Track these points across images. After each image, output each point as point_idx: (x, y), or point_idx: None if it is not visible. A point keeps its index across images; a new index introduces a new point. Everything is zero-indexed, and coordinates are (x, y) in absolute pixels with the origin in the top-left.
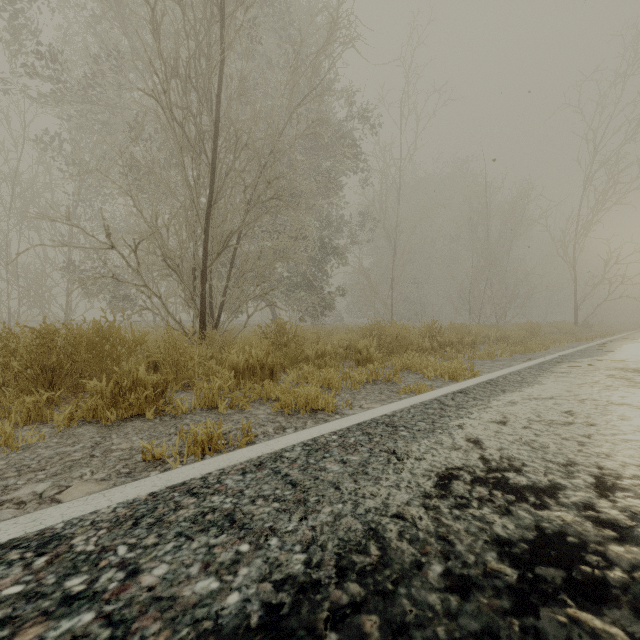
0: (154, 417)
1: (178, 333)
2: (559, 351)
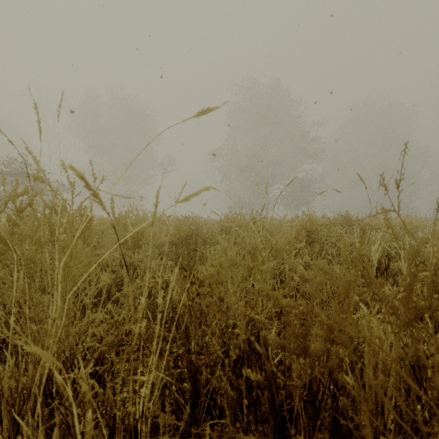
0: None
1: None
2: None
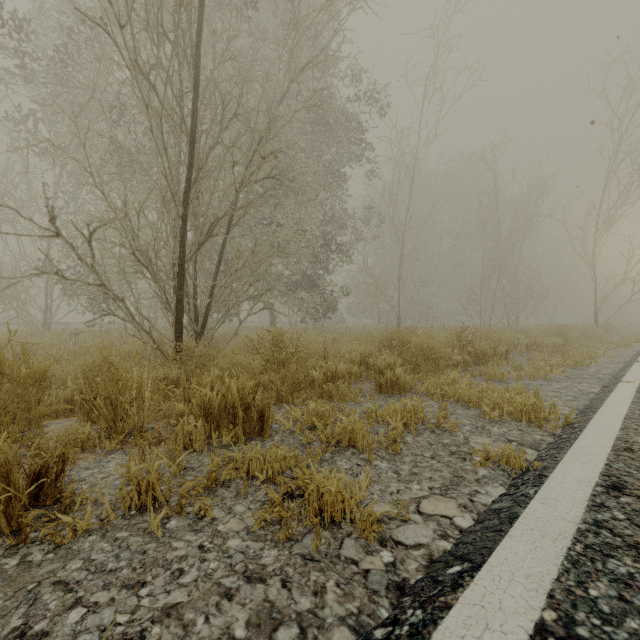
0: (15, 548)
1: (115, 358)
2: (614, 364)
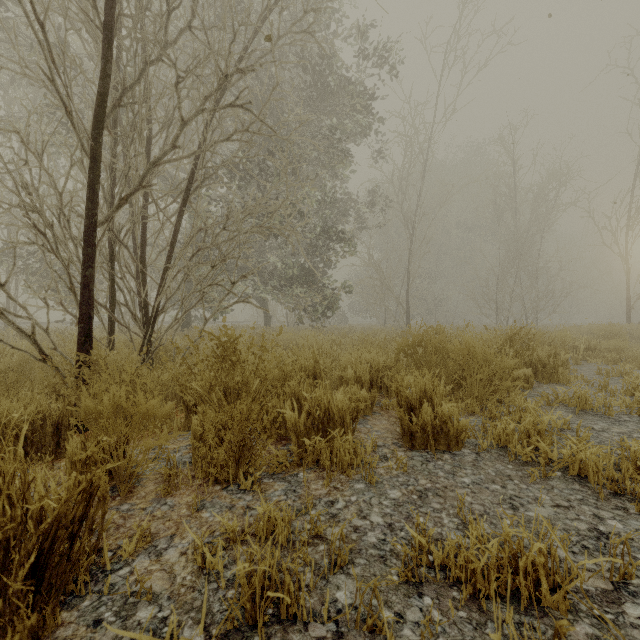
0: None
1: None
2: None
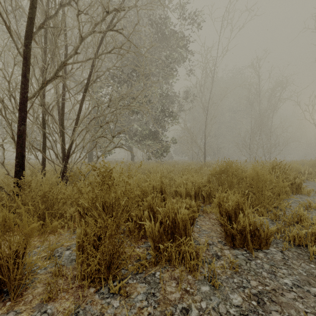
0: None
1: None
2: None
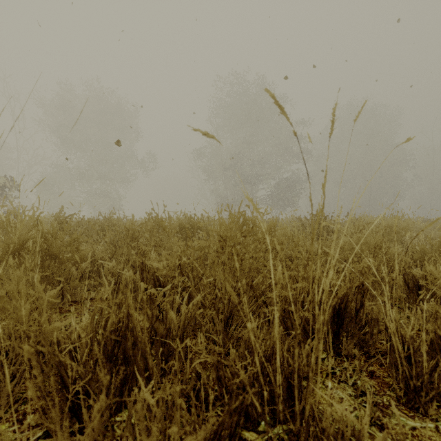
0: None
1: None
2: None
